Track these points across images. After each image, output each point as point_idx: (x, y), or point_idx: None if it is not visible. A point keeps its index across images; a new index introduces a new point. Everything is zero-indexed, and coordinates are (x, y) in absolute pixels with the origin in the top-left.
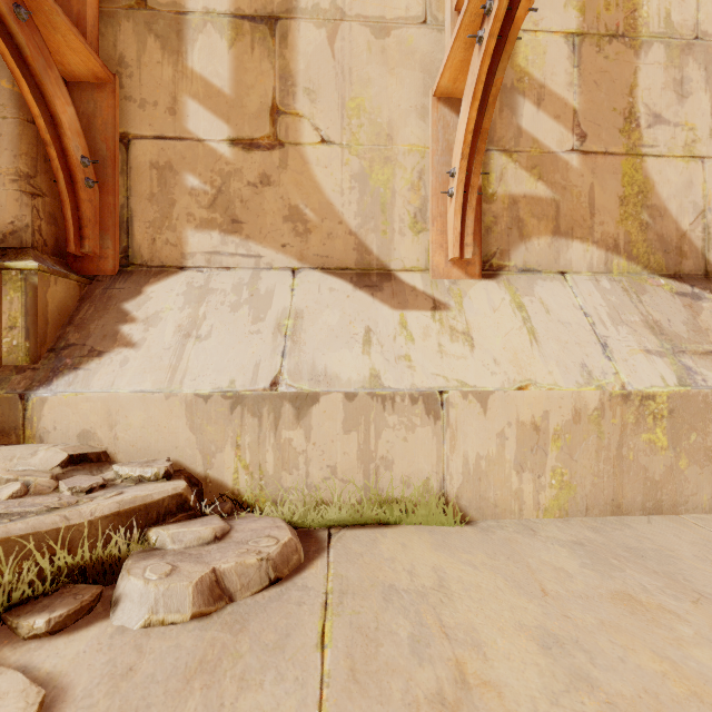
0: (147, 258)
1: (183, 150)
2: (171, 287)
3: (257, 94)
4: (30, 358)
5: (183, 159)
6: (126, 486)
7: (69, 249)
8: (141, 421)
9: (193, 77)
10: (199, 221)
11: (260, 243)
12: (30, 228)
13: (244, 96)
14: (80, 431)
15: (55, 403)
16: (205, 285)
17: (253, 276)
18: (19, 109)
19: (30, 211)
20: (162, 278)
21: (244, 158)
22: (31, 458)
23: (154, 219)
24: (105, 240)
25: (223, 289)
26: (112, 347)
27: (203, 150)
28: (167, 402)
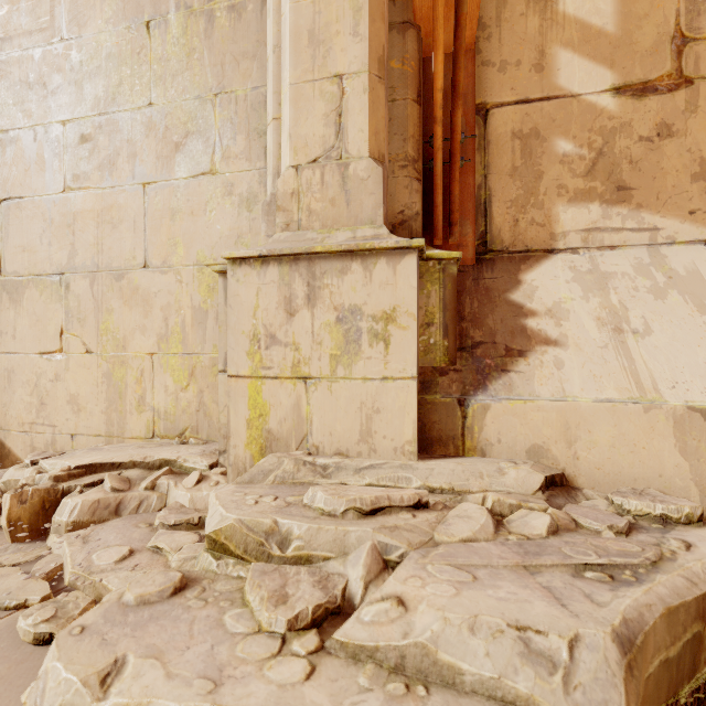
0: (507, 243)
1: (551, 112)
2: (552, 273)
3: (652, 23)
4: (448, 358)
5: (551, 122)
6: (659, 529)
7: (436, 238)
8: (609, 438)
9: (564, 22)
10: (573, 194)
11: (657, 211)
12: (420, 216)
13: (633, 30)
14: (529, 445)
15: (498, 411)
16: (594, 268)
17: (651, 254)
18: (408, 89)
19: (420, 198)
20: (534, 264)
21: (633, 108)
22: (503, 478)
23: (515, 197)
24: (463, 226)
25: (622, 272)
26: (530, 345)
27: (577, 107)
28: (646, 415)
